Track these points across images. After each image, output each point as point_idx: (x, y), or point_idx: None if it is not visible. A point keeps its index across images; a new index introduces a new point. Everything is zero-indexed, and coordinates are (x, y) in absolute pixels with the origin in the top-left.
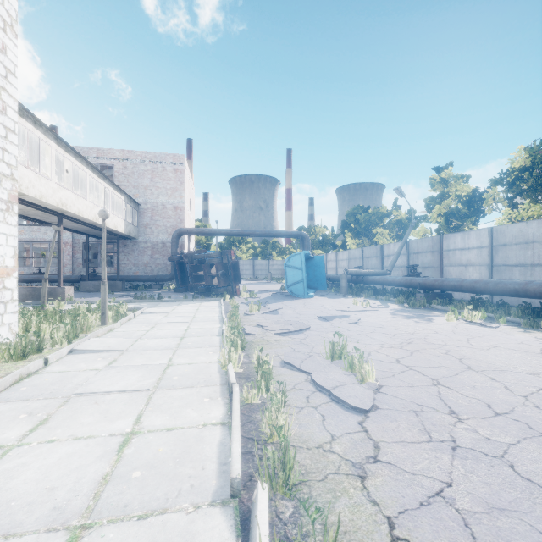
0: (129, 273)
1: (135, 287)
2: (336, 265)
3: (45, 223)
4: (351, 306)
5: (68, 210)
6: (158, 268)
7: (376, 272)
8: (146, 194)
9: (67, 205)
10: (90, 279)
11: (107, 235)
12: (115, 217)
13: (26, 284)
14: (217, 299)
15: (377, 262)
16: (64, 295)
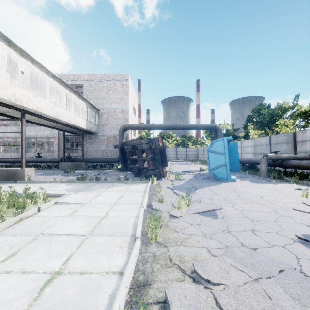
0: (92, 156)
1: (94, 166)
2: (241, 151)
3: (27, 121)
4: (307, 202)
5: (23, 105)
6: (111, 153)
7: (297, 156)
8: (103, 103)
9: (22, 100)
10: (66, 161)
11: (77, 130)
12: (77, 116)
13: (33, 163)
14: (145, 181)
15: (288, 147)
16: (24, 176)
